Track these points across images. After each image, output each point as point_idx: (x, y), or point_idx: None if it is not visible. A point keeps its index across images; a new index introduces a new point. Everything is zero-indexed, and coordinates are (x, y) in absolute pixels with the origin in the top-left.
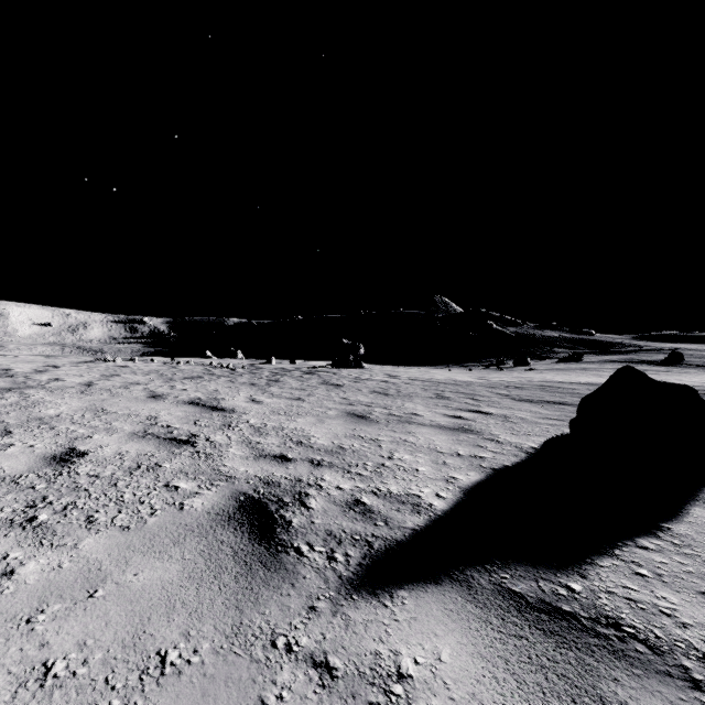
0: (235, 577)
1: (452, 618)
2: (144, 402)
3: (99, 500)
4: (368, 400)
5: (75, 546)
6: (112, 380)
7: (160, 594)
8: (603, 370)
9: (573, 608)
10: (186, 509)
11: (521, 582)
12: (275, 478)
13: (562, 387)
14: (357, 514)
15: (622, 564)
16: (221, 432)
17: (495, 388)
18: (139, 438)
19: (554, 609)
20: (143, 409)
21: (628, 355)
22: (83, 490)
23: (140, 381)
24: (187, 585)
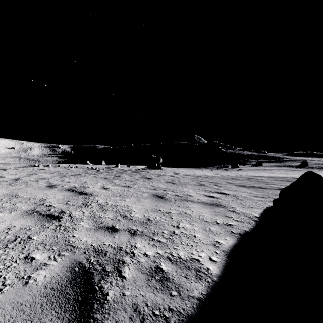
0: None
1: None
2: (43, 190)
3: None
4: (164, 187)
5: None
6: (31, 177)
7: None
8: (273, 170)
9: None
10: (29, 283)
11: None
12: (104, 247)
13: (257, 178)
14: (157, 283)
15: None
16: (80, 209)
17: (225, 179)
18: (27, 215)
19: None
20: (40, 194)
21: (283, 162)
22: None
23: (46, 177)
24: None
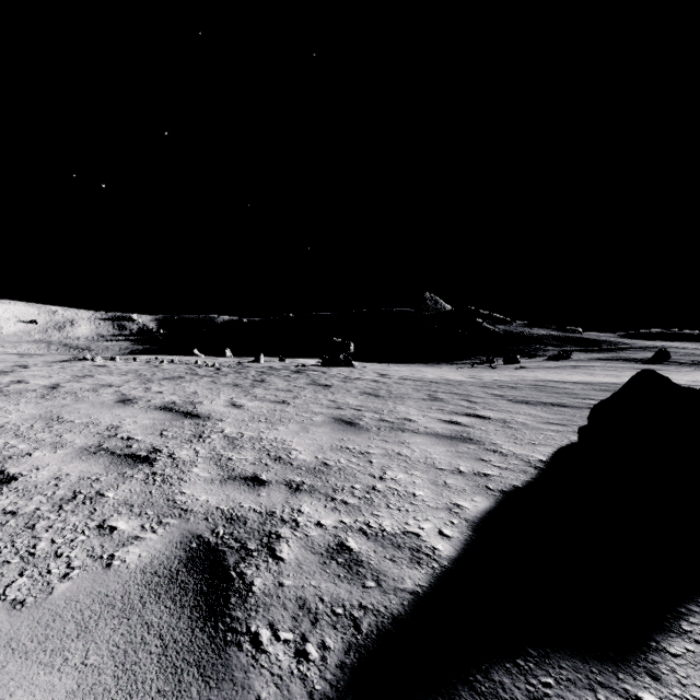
0: None
1: None
2: (110, 408)
3: (1, 553)
4: (357, 403)
5: None
6: (83, 382)
7: None
8: (593, 368)
9: None
10: (115, 566)
11: (572, 693)
12: (242, 511)
13: (556, 386)
14: (340, 569)
15: (699, 649)
16: (189, 445)
17: (488, 388)
18: (88, 456)
19: None
20: (106, 416)
21: (615, 353)
22: None
23: (113, 383)
24: None
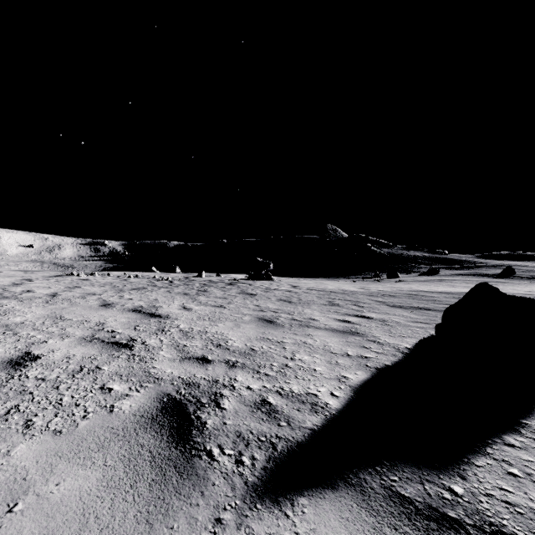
0: (149, 485)
1: (348, 529)
2: (96, 310)
3: (40, 403)
4: (275, 307)
5: (7, 453)
6: (74, 291)
7: (76, 506)
8: (455, 281)
9: (458, 514)
10: (115, 411)
11: (409, 485)
12: (196, 379)
13: (425, 295)
14: (263, 415)
15: (495, 463)
16: (156, 336)
17: (374, 296)
18: (86, 343)
19: (441, 516)
20: (94, 316)
21: (473, 269)
22: (28, 393)
23: (96, 292)
24: (104, 495)
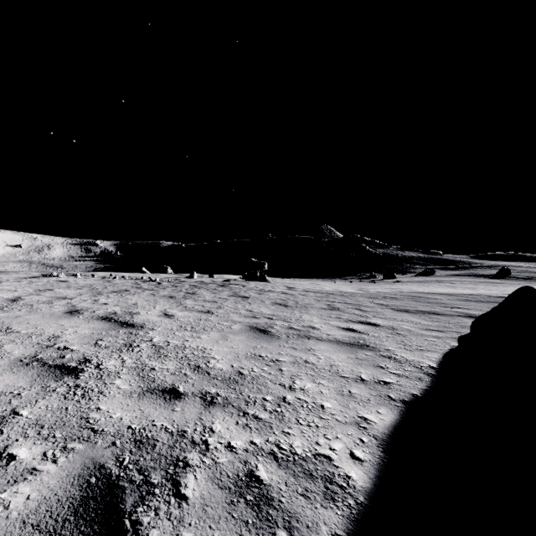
0: None
1: None
2: (57, 318)
3: None
4: (270, 312)
5: None
6: (42, 295)
7: None
8: (453, 282)
9: None
10: None
11: None
12: (153, 431)
13: (427, 297)
14: (248, 511)
15: None
16: (118, 354)
17: (374, 298)
18: (20, 367)
19: None
20: (51, 326)
21: (468, 270)
22: None
23: (68, 296)
24: None
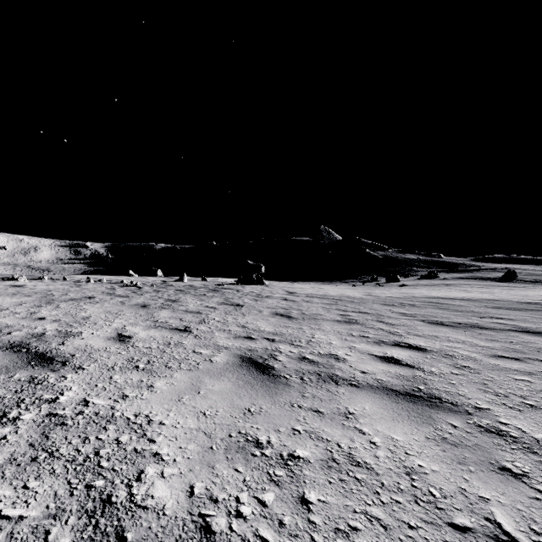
0: None
1: None
2: None
3: None
4: (270, 328)
5: None
6: None
7: None
8: (463, 286)
9: None
10: None
11: None
12: None
13: (450, 303)
14: None
15: None
16: None
17: (391, 305)
18: None
19: None
20: None
21: (472, 273)
22: None
23: None
24: None
